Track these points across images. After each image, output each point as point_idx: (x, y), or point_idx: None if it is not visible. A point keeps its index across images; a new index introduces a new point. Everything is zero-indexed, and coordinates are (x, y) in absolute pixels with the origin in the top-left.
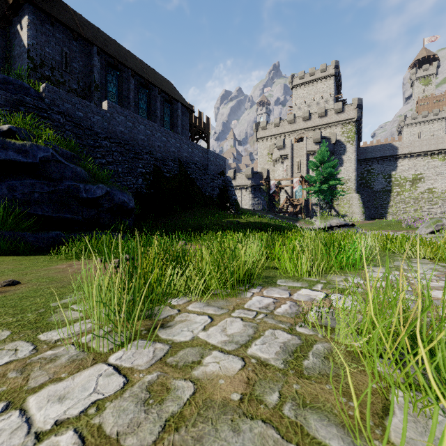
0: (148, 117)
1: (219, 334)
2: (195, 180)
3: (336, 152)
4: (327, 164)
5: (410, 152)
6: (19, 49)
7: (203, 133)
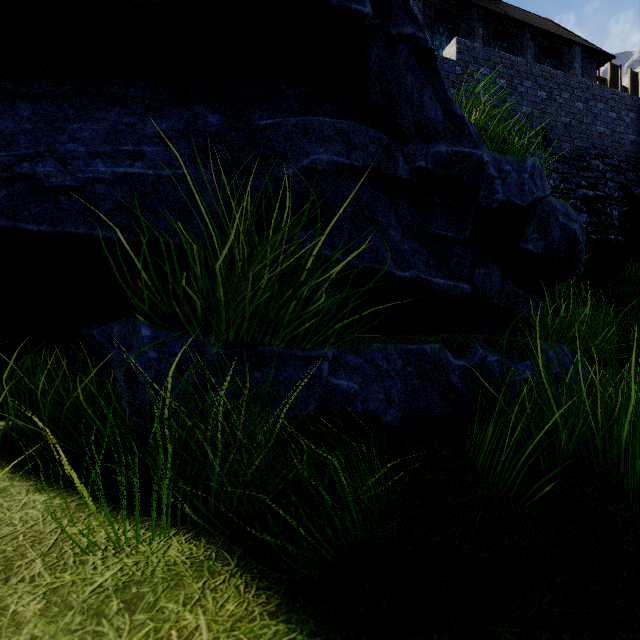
0: None
1: None
2: None
3: None
4: None
5: None
6: None
7: None
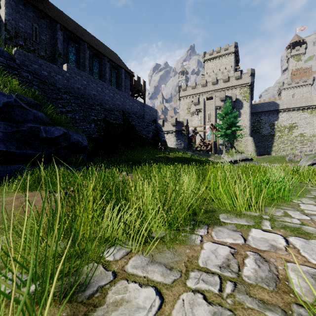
0: (99, 79)
1: None
2: (135, 126)
3: (236, 107)
4: (230, 115)
5: (288, 107)
6: None
7: (140, 92)
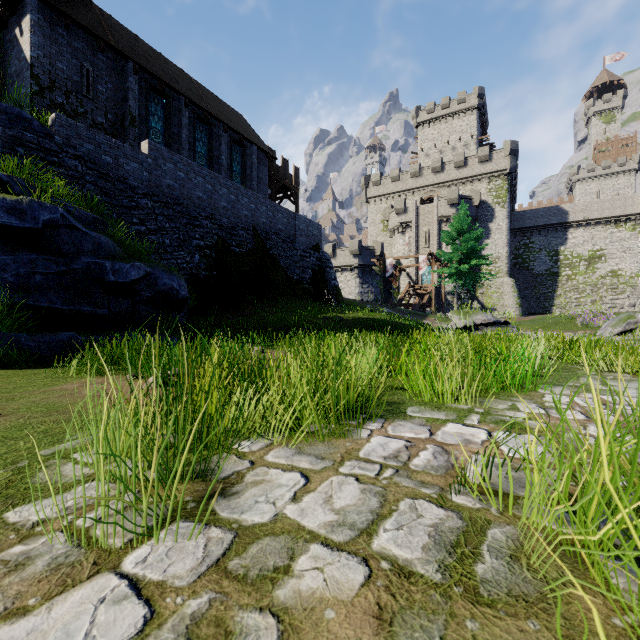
0: (208, 166)
1: (320, 508)
2: (277, 258)
3: (481, 219)
4: (467, 235)
5: (586, 218)
6: (18, 64)
7: (288, 190)
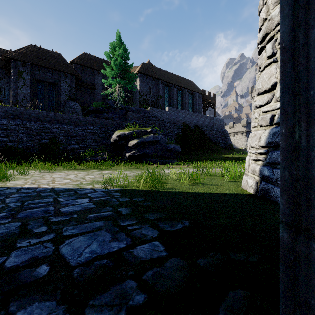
0: (181, 104)
1: None
2: (206, 135)
3: None
4: None
5: None
6: (135, 90)
7: (211, 103)
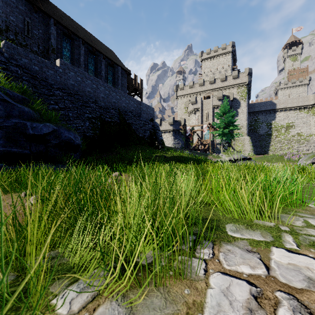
0: (95, 76)
1: None
2: (131, 125)
3: (233, 107)
4: (228, 114)
5: (285, 107)
6: None
7: (137, 91)
